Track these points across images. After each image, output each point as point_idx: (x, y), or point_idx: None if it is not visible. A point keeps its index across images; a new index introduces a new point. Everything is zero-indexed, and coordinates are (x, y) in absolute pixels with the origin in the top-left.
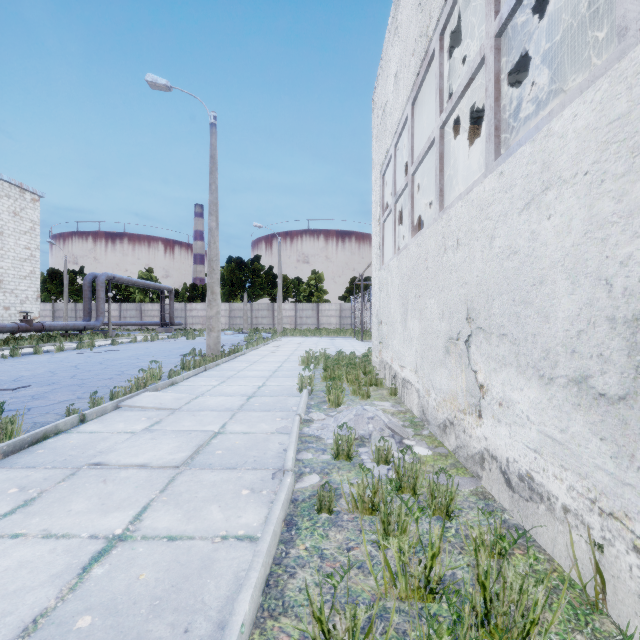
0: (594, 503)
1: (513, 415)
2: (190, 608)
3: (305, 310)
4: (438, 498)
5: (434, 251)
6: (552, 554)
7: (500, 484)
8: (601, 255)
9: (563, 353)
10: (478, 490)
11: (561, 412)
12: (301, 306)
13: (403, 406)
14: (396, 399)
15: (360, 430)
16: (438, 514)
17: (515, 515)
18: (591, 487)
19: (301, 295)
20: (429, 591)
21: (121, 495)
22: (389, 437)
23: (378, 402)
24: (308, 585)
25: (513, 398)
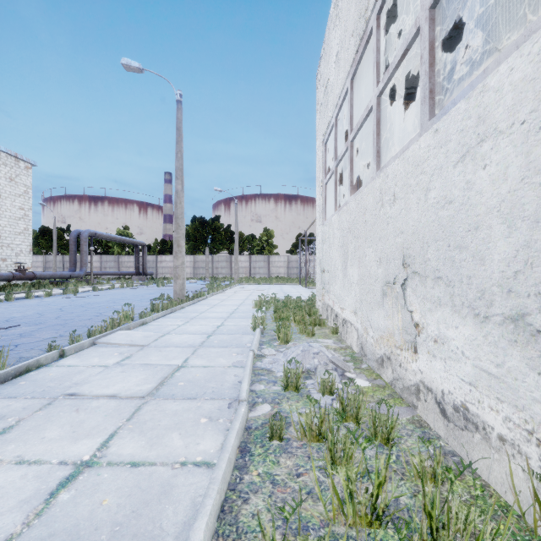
0: (532, 434)
1: (448, 351)
2: (148, 534)
3: (258, 262)
4: (379, 427)
5: (372, 206)
6: (487, 480)
7: (435, 413)
8: (539, 199)
9: (499, 293)
10: (414, 419)
11: (497, 348)
12: (254, 258)
13: (344, 343)
14: (337, 337)
15: (307, 364)
16: (379, 441)
17: (450, 442)
18: (528, 419)
19: (254, 249)
20: (375, 518)
21: (91, 423)
22: (332, 370)
23: (322, 339)
24: (261, 511)
25: (448, 335)
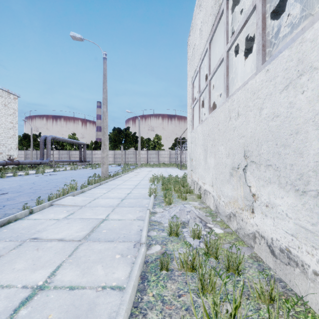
0: None
1: (276, 212)
2: None
3: (152, 154)
4: (231, 262)
5: (223, 120)
6: (305, 300)
7: (267, 252)
8: None
9: (314, 176)
10: (252, 255)
11: (312, 212)
12: (150, 152)
13: (205, 204)
14: (201, 200)
15: (183, 218)
16: (231, 271)
17: (277, 272)
18: None
19: (150, 147)
20: None
21: (45, 258)
22: (199, 222)
23: (191, 202)
24: None
25: (276, 202)
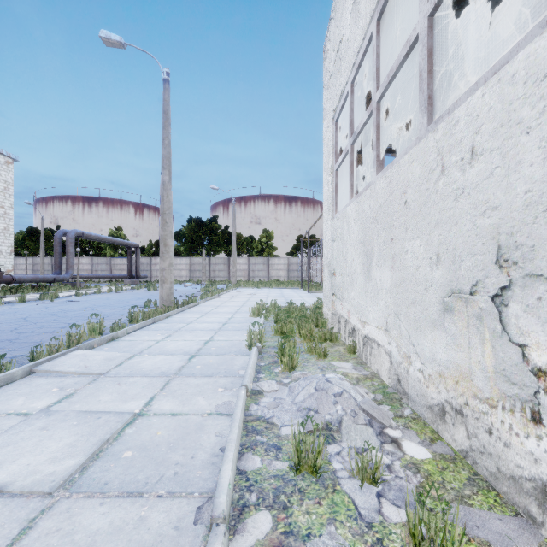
0: None
1: None
2: None
3: (257, 264)
4: None
5: (420, 178)
6: None
7: None
8: None
9: None
10: None
11: None
12: (253, 261)
13: (367, 368)
14: (356, 358)
15: (325, 414)
16: None
17: None
18: None
19: (253, 251)
20: None
21: None
22: (366, 425)
23: (337, 363)
24: None
25: None
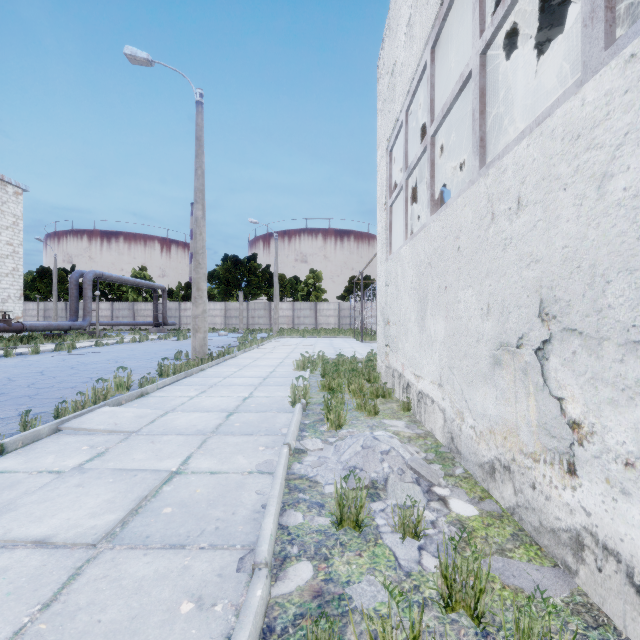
0: None
1: None
2: None
3: (303, 310)
4: None
5: (472, 224)
6: None
7: (629, 604)
8: None
9: None
10: (577, 600)
11: None
12: (299, 305)
13: (421, 427)
14: (410, 416)
15: (371, 472)
16: None
17: None
18: None
19: (299, 294)
20: None
21: None
22: (413, 483)
23: (389, 421)
24: None
25: None
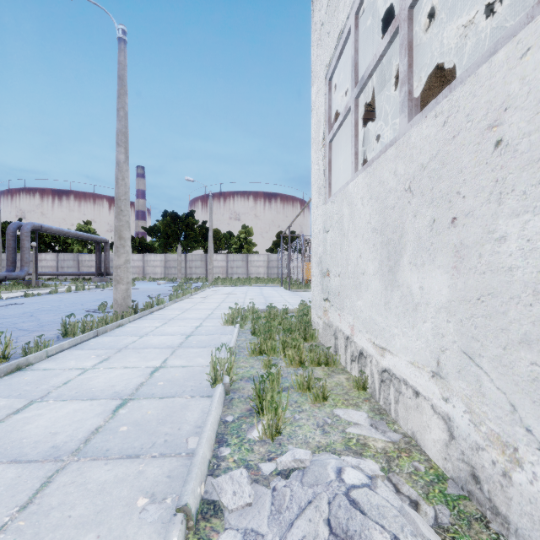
0: None
1: None
2: None
3: (236, 261)
4: None
5: None
6: None
7: None
8: None
9: None
10: None
11: None
12: (232, 257)
13: (392, 424)
14: (369, 400)
15: None
16: None
17: None
18: None
19: (232, 247)
20: None
21: None
22: None
23: (344, 411)
24: None
25: None
